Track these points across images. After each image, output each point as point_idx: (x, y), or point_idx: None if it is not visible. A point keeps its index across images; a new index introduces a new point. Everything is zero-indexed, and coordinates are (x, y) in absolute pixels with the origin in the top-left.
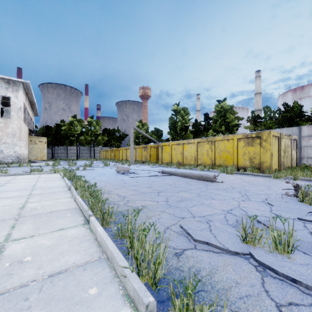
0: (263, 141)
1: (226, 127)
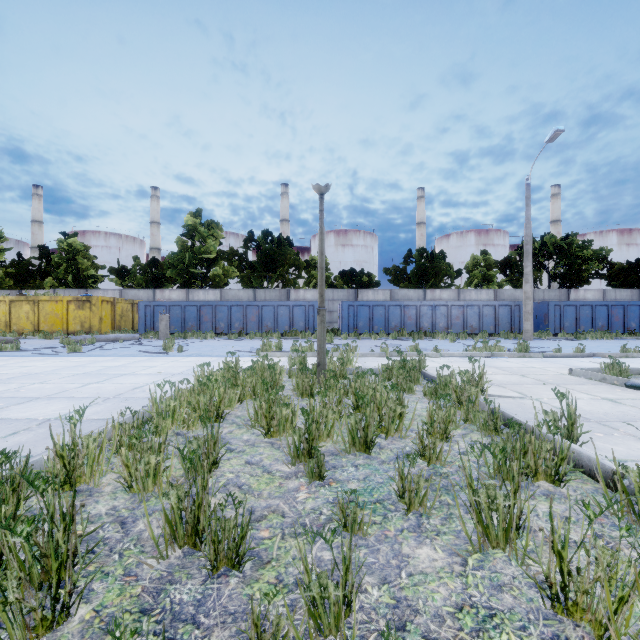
0: (93, 306)
1: (76, 278)
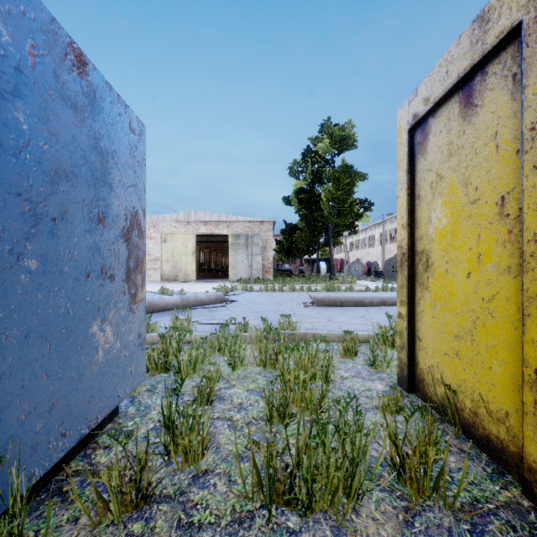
0: None
1: None
